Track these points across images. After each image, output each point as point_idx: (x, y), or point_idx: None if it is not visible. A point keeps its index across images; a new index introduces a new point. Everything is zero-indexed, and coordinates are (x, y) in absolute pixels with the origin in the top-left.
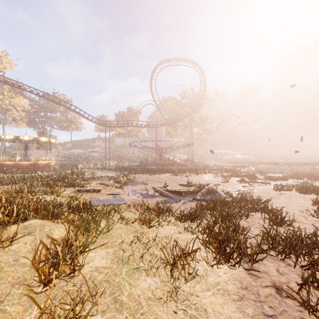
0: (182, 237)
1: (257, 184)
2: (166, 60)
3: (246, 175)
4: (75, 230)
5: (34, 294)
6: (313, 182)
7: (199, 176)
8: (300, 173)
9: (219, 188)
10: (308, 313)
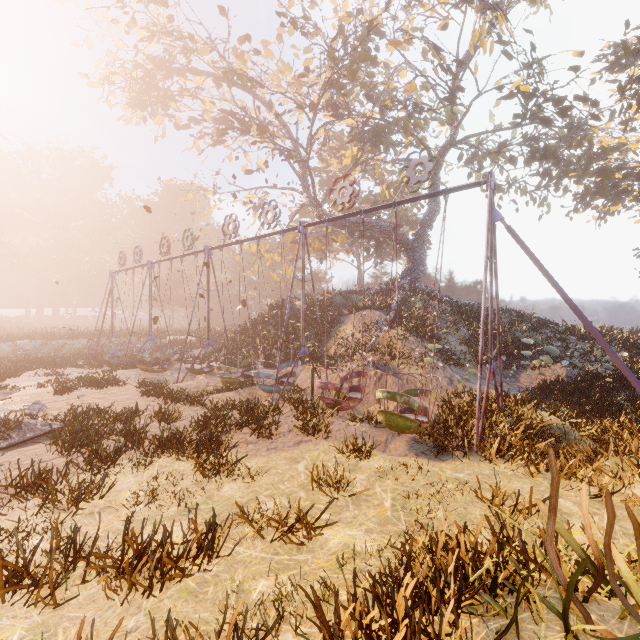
0: (154, 472)
1: (0, 392)
2: None
3: None
4: (28, 593)
5: (221, 569)
6: (61, 371)
7: None
8: (2, 359)
9: None
10: (268, 440)
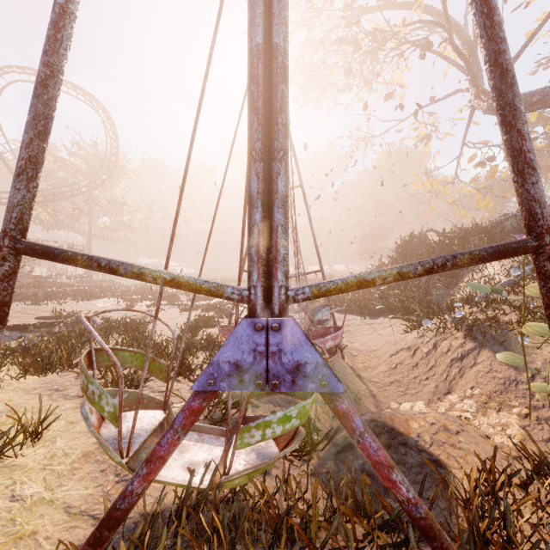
0: None
1: (169, 306)
2: (27, 67)
3: (166, 297)
4: None
5: None
6: None
7: (86, 303)
8: None
9: (107, 316)
10: None
